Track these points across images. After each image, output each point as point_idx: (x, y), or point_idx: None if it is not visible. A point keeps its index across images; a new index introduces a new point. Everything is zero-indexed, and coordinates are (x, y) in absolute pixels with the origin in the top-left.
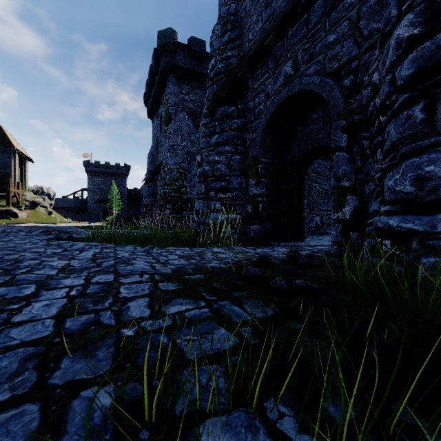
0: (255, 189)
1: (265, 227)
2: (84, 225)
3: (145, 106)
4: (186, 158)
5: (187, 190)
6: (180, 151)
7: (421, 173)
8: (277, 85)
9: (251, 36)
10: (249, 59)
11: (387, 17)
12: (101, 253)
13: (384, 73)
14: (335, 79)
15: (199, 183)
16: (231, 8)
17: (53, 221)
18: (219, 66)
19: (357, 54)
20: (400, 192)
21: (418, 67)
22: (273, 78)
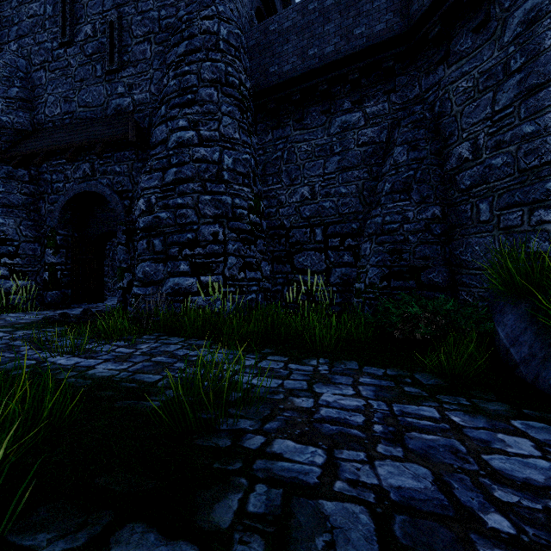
0: (54, 258)
1: (65, 292)
2: None
3: None
4: None
5: None
6: None
7: (145, 270)
8: (77, 175)
9: (48, 112)
10: (48, 151)
11: (138, 191)
12: None
13: (138, 216)
14: (120, 197)
15: None
16: (20, 63)
17: None
18: (2, 118)
19: (132, 190)
20: (139, 277)
21: (145, 225)
22: (73, 167)
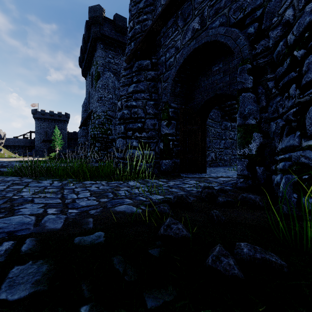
0: (167, 129)
1: (175, 161)
2: (25, 160)
3: (80, 67)
4: (111, 108)
5: (112, 132)
6: (107, 101)
7: None
8: (185, 39)
9: (163, 1)
10: (162, 13)
11: None
12: (1, 192)
13: (302, 4)
14: (239, 28)
15: (119, 125)
16: None
17: (2, 156)
18: (136, 27)
19: (262, 3)
20: None
21: None
22: (182, 34)
